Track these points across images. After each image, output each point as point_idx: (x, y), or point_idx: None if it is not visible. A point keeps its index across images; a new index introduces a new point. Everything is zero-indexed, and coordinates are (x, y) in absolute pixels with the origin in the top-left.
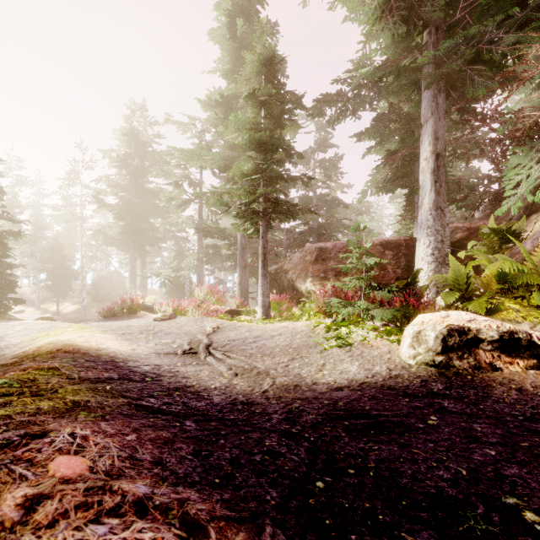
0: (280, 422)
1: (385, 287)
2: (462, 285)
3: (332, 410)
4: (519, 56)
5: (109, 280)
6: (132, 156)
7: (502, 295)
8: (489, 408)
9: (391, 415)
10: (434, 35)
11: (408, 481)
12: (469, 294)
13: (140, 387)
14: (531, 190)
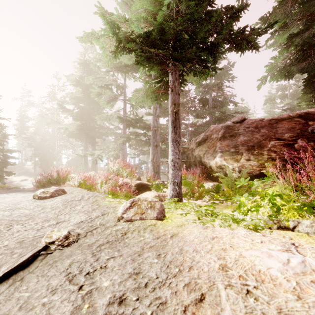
0: None
1: None
2: None
3: None
4: None
5: (76, 161)
6: (85, 79)
7: None
8: None
9: None
10: None
11: None
12: None
13: None
14: None
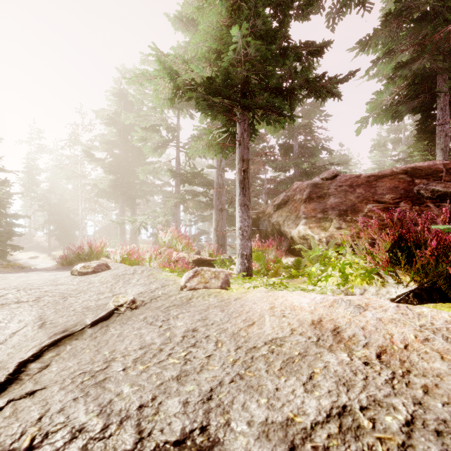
0: None
1: None
2: None
3: None
4: None
5: (107, 231)
6: (121, 115)
7: None
8: None
9: None
10: None
11: None
12: None
13: None
14: None
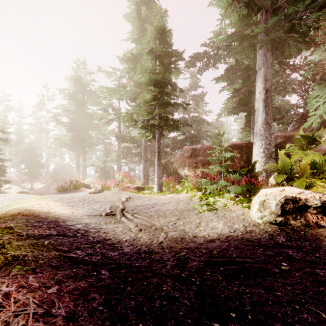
0: (173, 268)
1: (237, 171)
2: (287, 170)
3: (210, 257)
4: (318, 28)
5: (63, 169)
6: (77, 93)
7: (314, 177)
8: (323, 256)
9: (253, 262)
10: (265, 15)
11: (281, 324)
12: (292, 176)
13: (71, 241)
14: (325, 112)
